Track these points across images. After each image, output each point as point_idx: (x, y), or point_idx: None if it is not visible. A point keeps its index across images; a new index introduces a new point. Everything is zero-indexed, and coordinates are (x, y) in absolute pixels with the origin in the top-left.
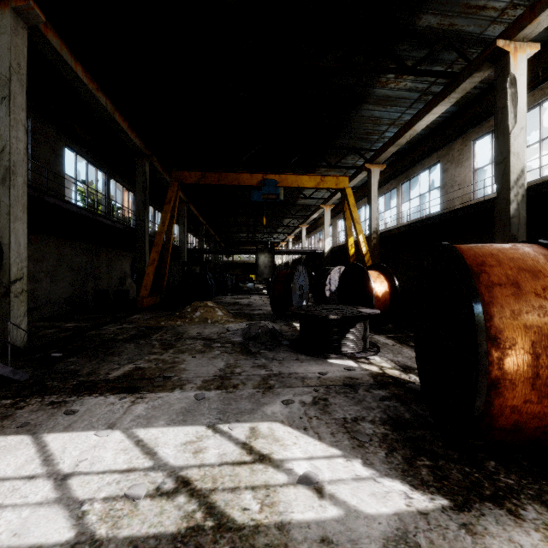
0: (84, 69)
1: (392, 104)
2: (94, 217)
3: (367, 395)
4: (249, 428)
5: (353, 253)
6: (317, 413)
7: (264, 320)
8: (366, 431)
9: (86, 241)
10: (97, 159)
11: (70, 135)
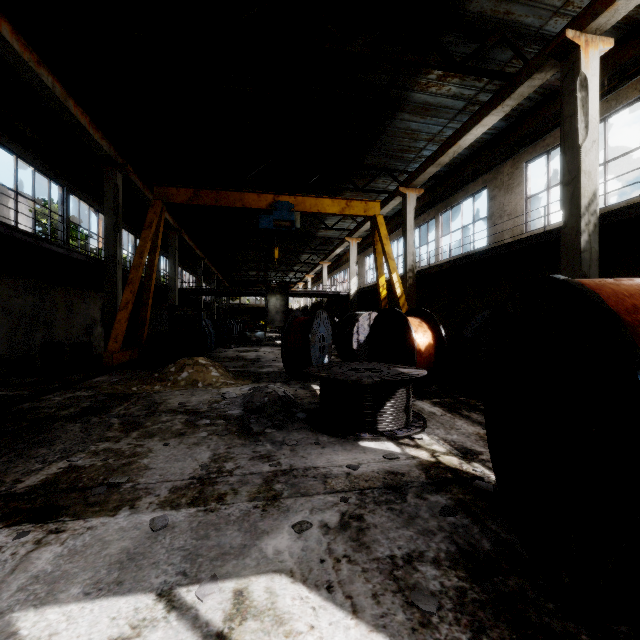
0: (14, 30)
1: (432, 115)
2: (36, 242)
3: (421, 504)
4: (233, 593)
5: (385, 296)
6: (348, 550)
7: (274, 381)
8: (429, 584)
9: (33, 277)
10: (49, 167)
11: (7, 131)
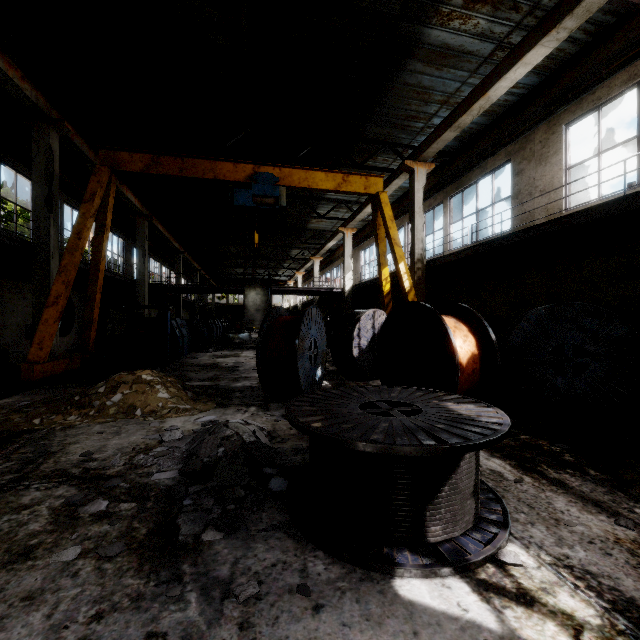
0: None
1: (451, 64)
2: None
3: None
4: None
5: (388, 291)
6: None
7: (247, 405)
8: None
9: None
10: None
11: None
